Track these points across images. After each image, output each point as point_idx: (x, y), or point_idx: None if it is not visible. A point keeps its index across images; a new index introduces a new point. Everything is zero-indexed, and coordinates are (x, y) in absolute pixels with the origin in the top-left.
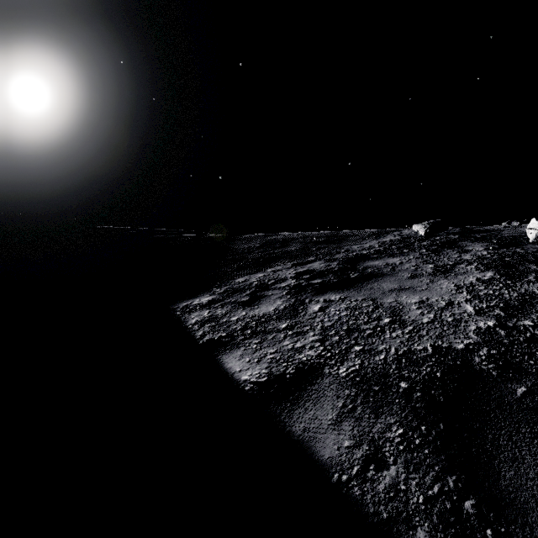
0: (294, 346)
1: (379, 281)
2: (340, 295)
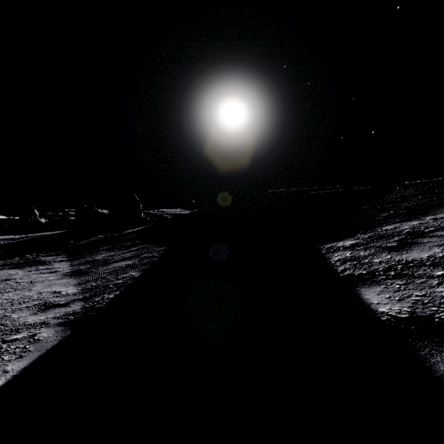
0: None
1: None
2: None
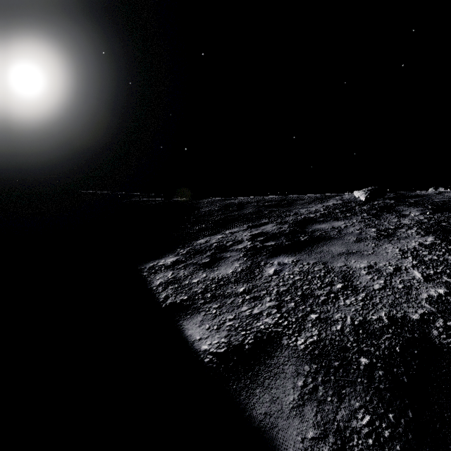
0: (252, 312)
1: (328, 244)
2: (293, 258)
